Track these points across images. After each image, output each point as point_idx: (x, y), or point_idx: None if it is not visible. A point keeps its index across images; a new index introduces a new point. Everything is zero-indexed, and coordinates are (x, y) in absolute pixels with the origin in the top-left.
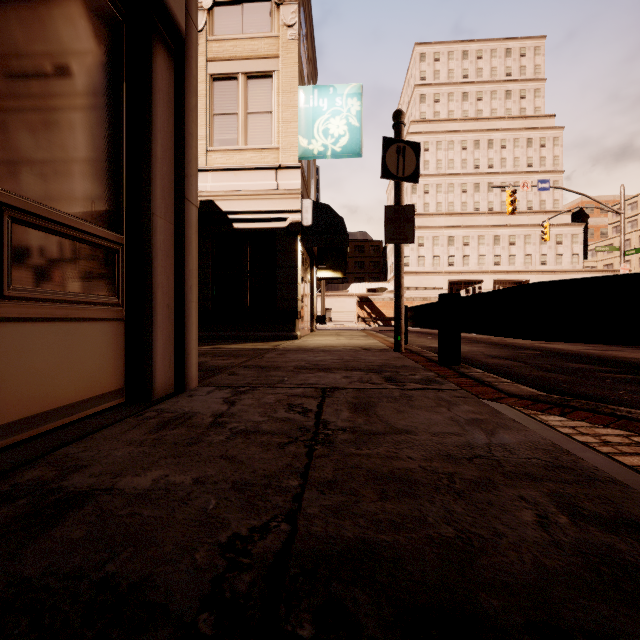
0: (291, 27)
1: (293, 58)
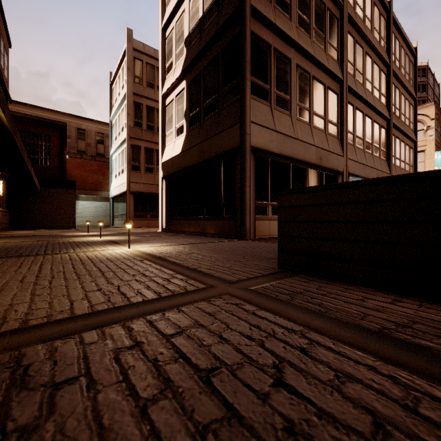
0: (431, 136)
1: (432, 145)
